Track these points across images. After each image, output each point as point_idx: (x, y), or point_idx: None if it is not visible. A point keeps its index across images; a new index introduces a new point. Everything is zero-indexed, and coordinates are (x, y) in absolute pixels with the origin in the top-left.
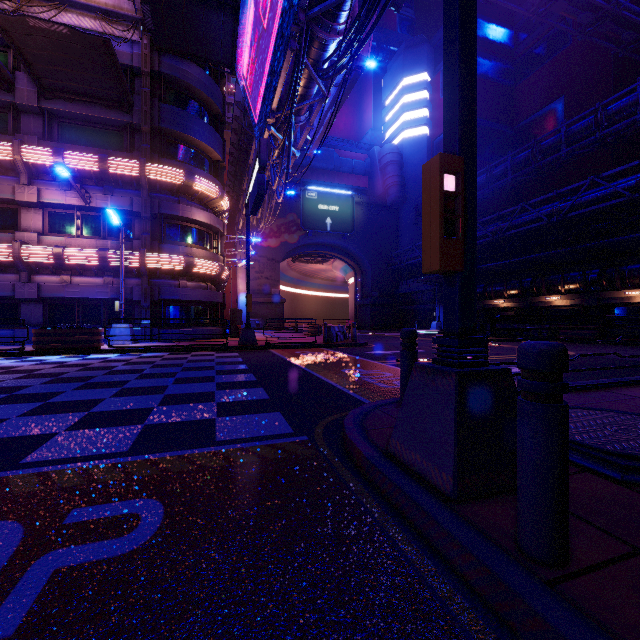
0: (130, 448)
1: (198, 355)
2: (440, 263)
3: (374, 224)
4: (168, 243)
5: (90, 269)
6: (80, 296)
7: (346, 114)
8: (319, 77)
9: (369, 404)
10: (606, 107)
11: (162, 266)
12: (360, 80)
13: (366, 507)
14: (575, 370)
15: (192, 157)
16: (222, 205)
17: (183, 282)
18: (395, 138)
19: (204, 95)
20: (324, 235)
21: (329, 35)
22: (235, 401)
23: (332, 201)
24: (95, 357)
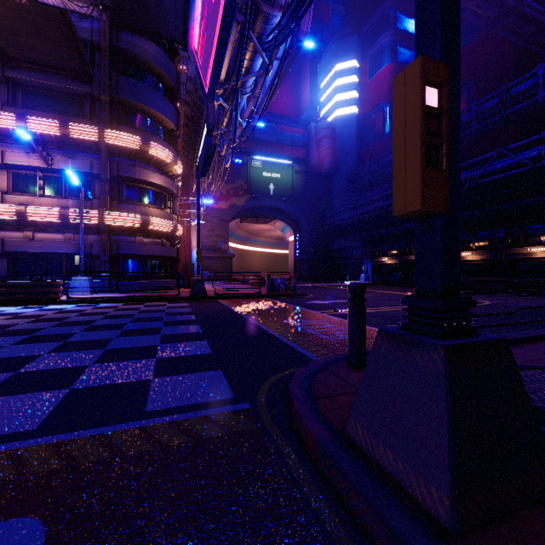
0: (41, 424)
1: (151, 305)
2: (421, 201)
3: (311, 190)
4: (126, 203)
5: (52, 226)
6: (42, 251)
7: (287, 95)
8: (263, 50)
9: (315, 362)
10: (510, 89)
11: (120, 223)
12: (299, 66)
13: (324, 527)
14: (516, 323)
15: (148, 125)
16: (176, 169)
17: (140, 238)
18: (329, 116)
19: (159, 70)
20: (268, 199)
21: (272, 9)
22: (176, 357)
23: (275, 169)
24: (52, 308)
